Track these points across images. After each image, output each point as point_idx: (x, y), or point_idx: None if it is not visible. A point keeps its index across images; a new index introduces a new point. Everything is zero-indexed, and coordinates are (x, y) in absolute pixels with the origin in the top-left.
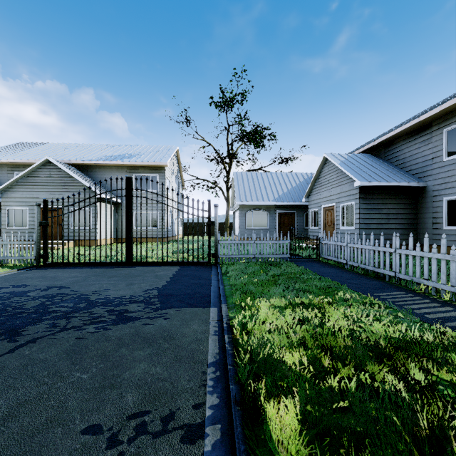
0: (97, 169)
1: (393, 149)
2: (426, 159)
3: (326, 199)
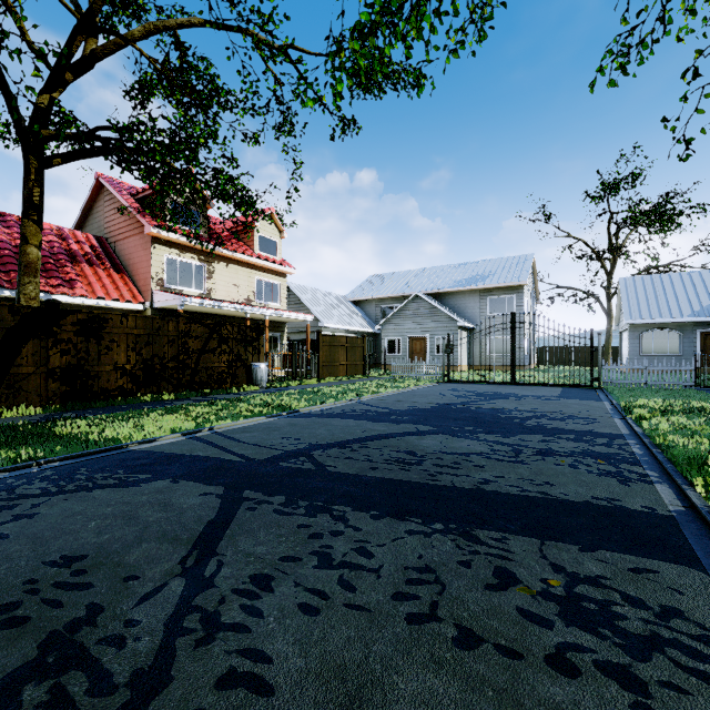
0: (450, 296)
1: None
2: None
3: None
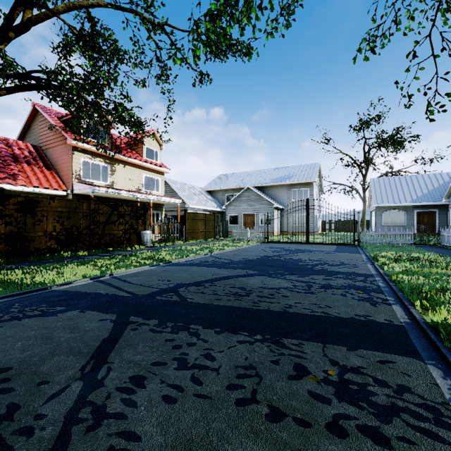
0: (268, 188)
1: None
2: None
3: None
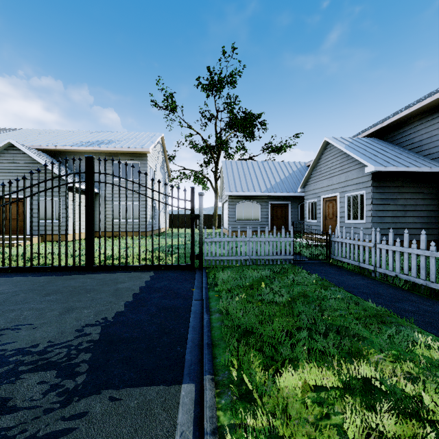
0: (71, 156)
1: (405, 131)
2: None
3: (327, 189)
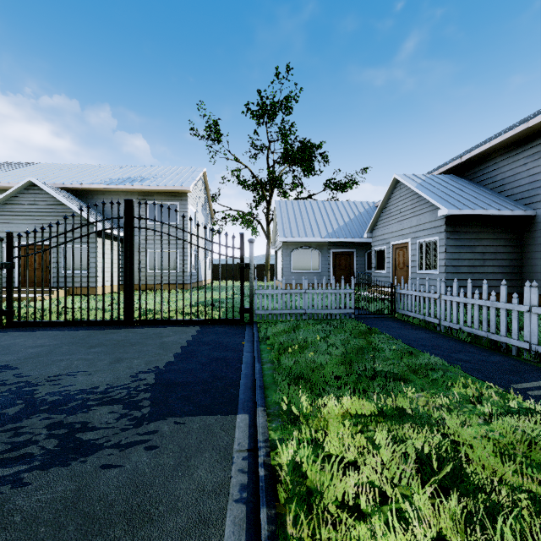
0: (99, 196)
1: (487, 167)
2: (536, 180)
3: (397, 234)
